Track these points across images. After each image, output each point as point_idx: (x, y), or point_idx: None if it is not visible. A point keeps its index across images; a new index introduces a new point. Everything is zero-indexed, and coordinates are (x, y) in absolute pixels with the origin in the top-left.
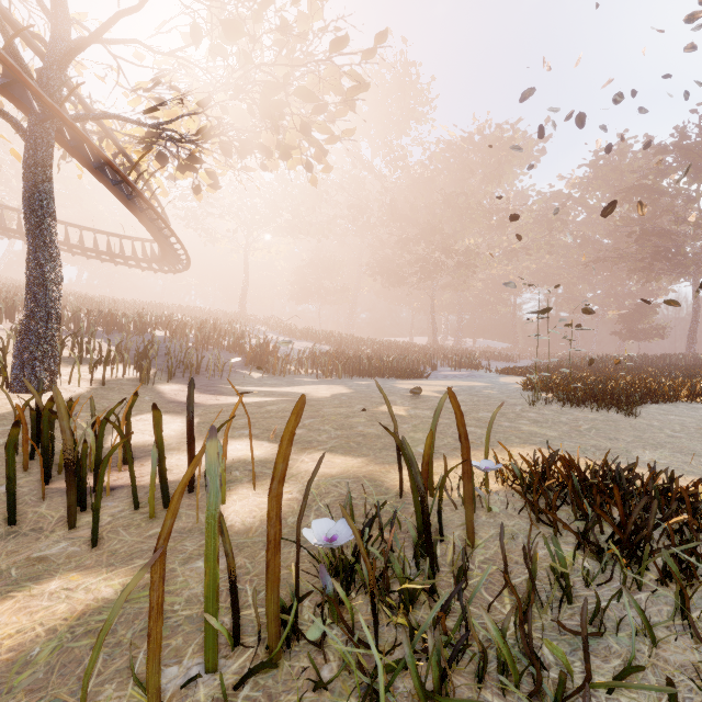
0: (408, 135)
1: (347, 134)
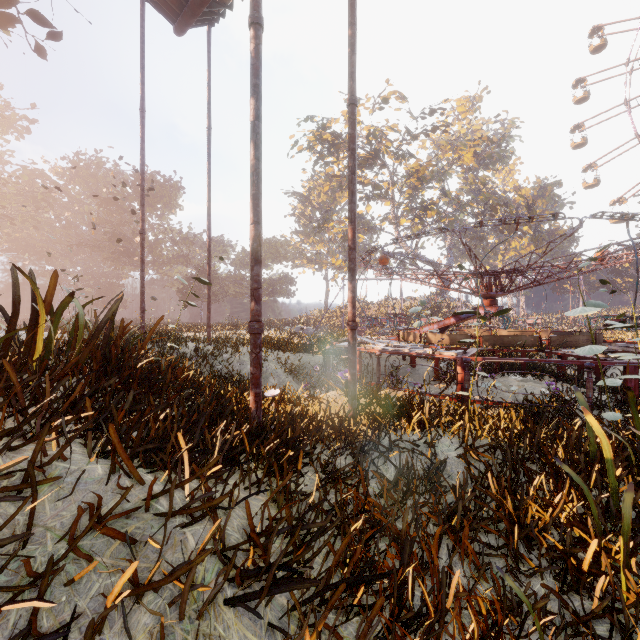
0: None
1: None
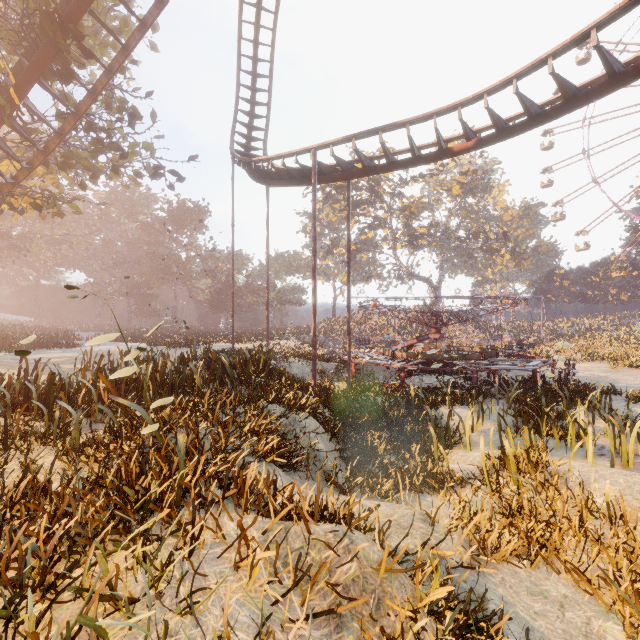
0: None
1: None
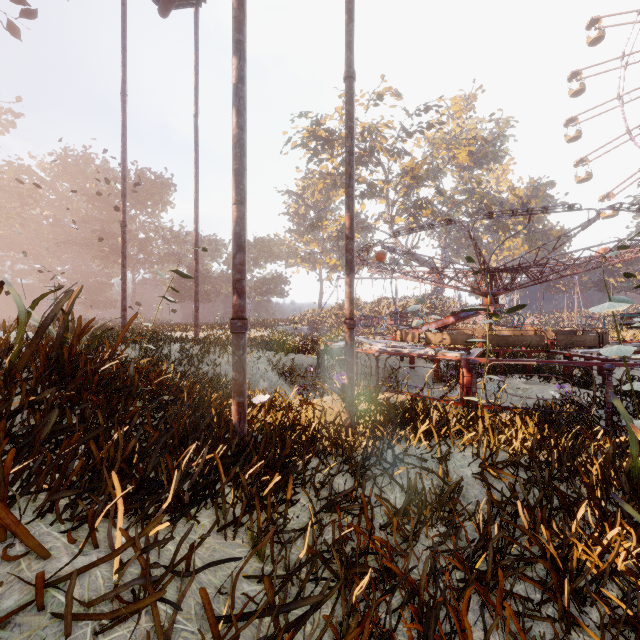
0: None
1: None
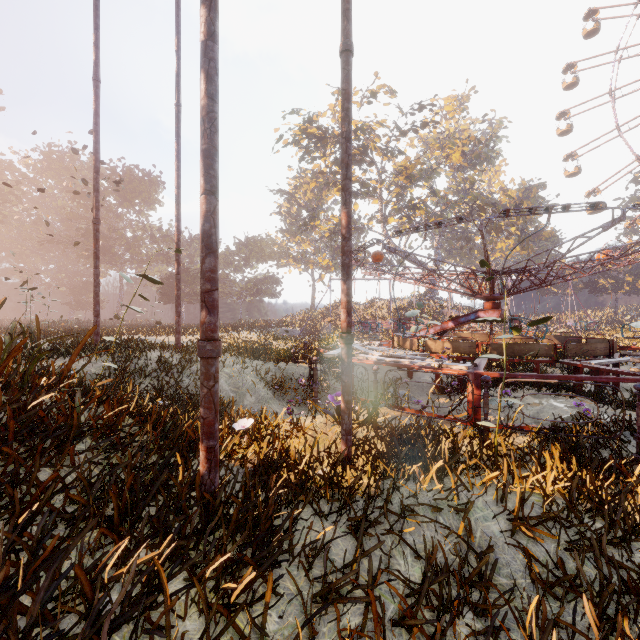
0: None
1: None
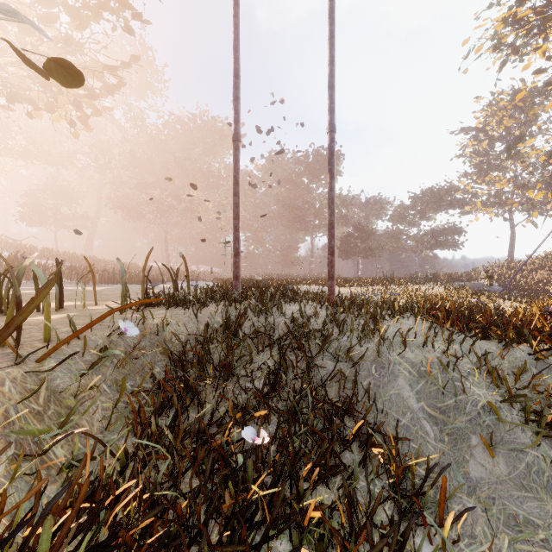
0: (146, 101)
1: (106, 109)
